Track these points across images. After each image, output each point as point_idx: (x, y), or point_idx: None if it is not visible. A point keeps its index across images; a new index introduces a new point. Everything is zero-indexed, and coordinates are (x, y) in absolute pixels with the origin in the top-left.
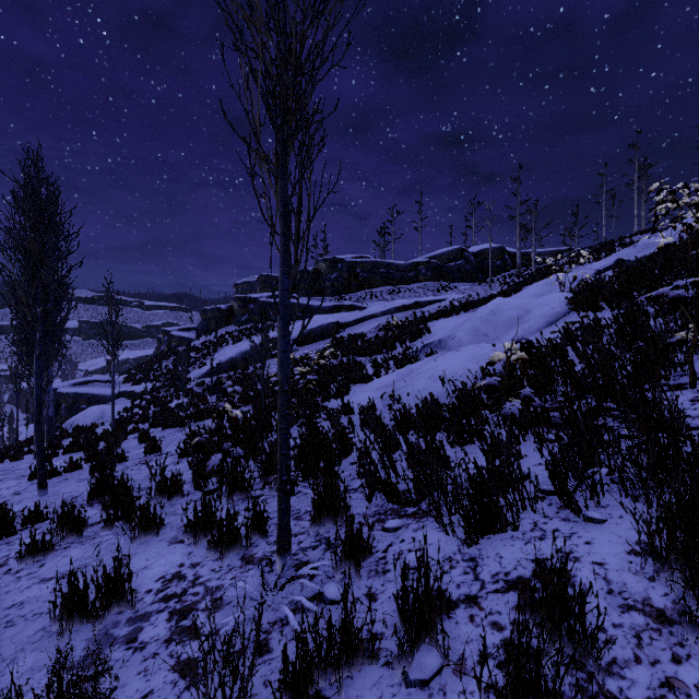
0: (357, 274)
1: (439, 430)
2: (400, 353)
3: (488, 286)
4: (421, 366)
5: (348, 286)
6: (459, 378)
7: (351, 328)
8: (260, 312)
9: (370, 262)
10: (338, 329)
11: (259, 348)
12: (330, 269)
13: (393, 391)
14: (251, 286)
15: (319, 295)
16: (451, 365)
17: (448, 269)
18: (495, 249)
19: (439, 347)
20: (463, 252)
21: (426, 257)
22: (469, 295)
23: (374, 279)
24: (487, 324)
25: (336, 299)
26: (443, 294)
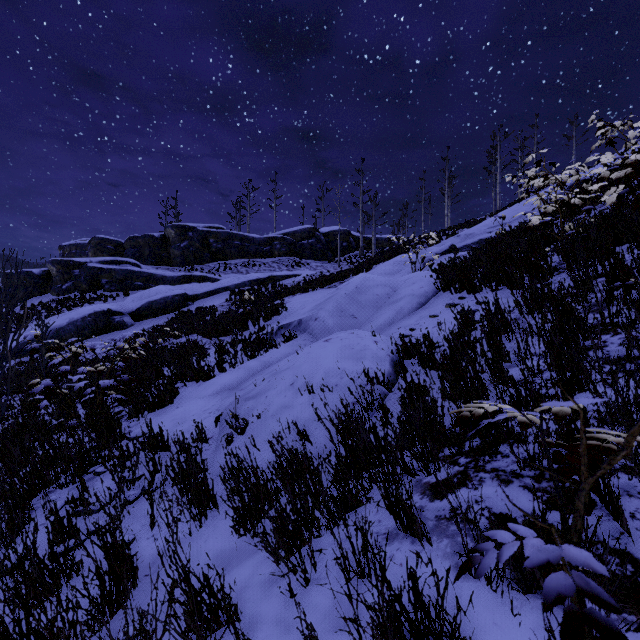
0: (210, 244)
1: (319, 534)
2: (252, 334)
3: (337, 265)
4: (277, 356)
5: (201, 256)
6: (335, 387)
7: (201, 300)
8: (88, 280)
9: (224, 233)
10: (185, 301)
11: (80, 324)
12: (180, 236)
13: (235, 412)
14: (82, 249)
15: (167, 264)
16: (322, 365)
17: (301, 246)
18: (342, 231)
19: (299, 330)
20: (315, 232)
21: (281, 233)
22: (320, 272)
23: (228, 250)
24: (354, 304)
25: (187, 269)
26: (297, 269)
